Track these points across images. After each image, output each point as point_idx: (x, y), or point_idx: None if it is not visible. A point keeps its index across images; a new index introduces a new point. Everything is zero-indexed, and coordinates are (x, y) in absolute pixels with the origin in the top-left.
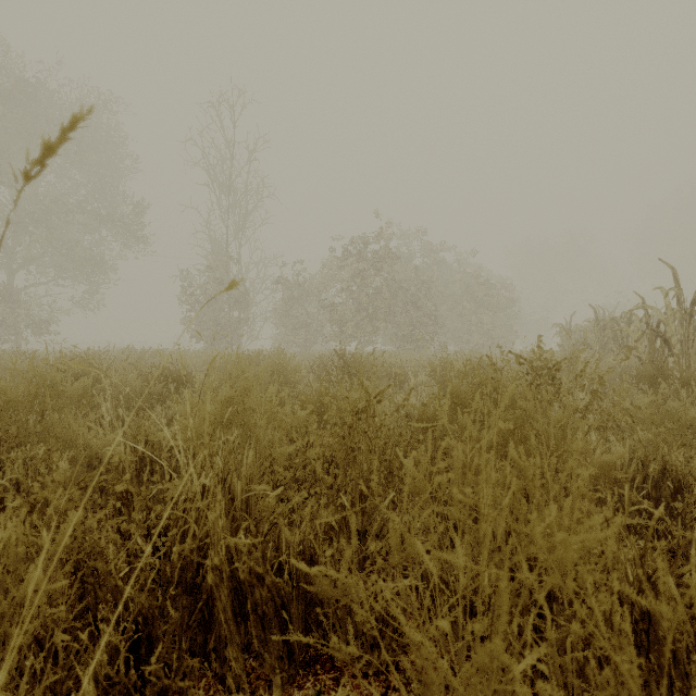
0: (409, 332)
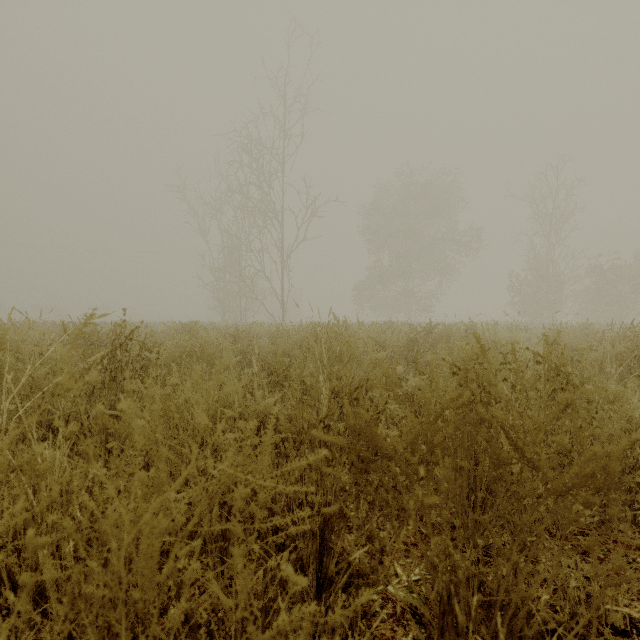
0: None
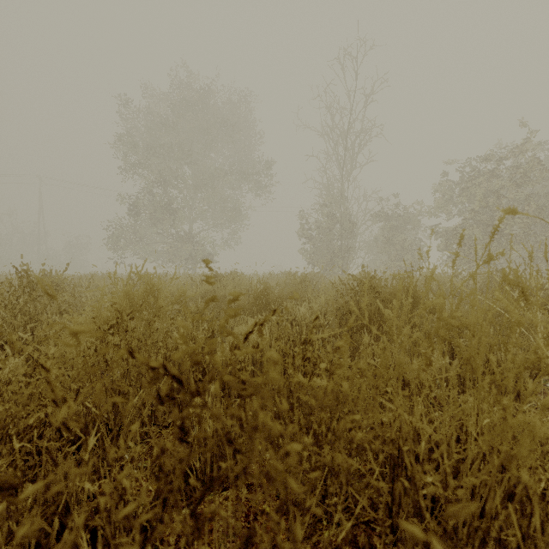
0: (548, 253)
